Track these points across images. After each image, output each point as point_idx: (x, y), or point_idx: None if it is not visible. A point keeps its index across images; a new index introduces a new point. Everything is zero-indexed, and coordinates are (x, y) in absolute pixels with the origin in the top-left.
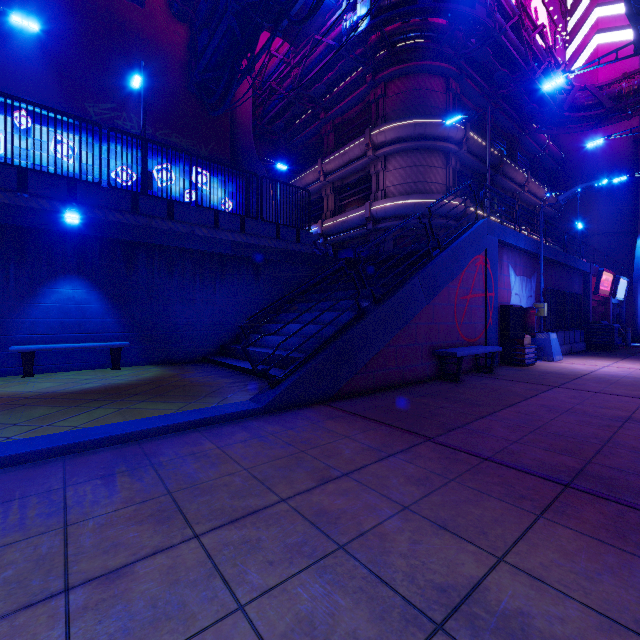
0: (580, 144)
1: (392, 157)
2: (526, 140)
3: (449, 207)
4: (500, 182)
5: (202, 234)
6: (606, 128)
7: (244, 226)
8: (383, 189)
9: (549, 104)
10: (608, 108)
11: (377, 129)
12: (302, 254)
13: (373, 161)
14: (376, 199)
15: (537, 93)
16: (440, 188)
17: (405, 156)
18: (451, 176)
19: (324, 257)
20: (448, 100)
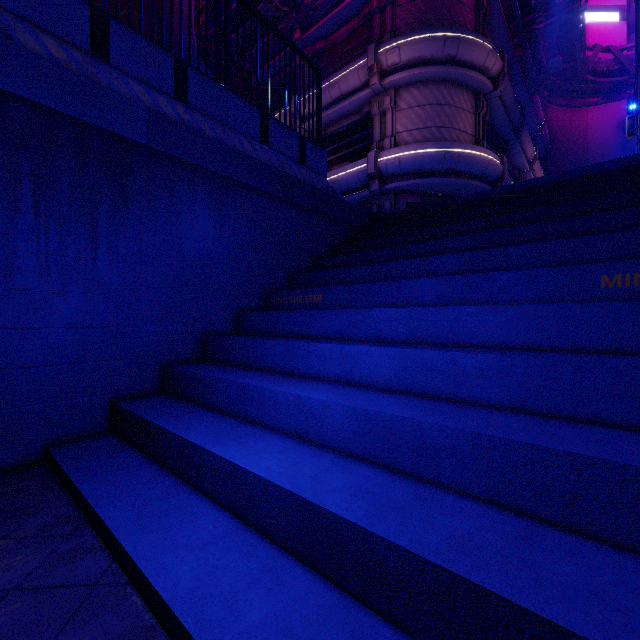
0: (569, 130)
1: (405, 90)
2: (530, 112)
3: (487, 164)
4: (513, 153)
5: (43, 55)
6: (596, 114)
7: (184, 88)
8: (392, 135)
9: (577, 58)
10: (632, 74)
11: (387, 44)
12: (310, 189)
13: (376, 96)
14: (381, 150)
15: (567, 40)
16: (469, 140)
17: (425, 89)
18: (481, 126)
19: (345, 204)
20: (478, 21)
